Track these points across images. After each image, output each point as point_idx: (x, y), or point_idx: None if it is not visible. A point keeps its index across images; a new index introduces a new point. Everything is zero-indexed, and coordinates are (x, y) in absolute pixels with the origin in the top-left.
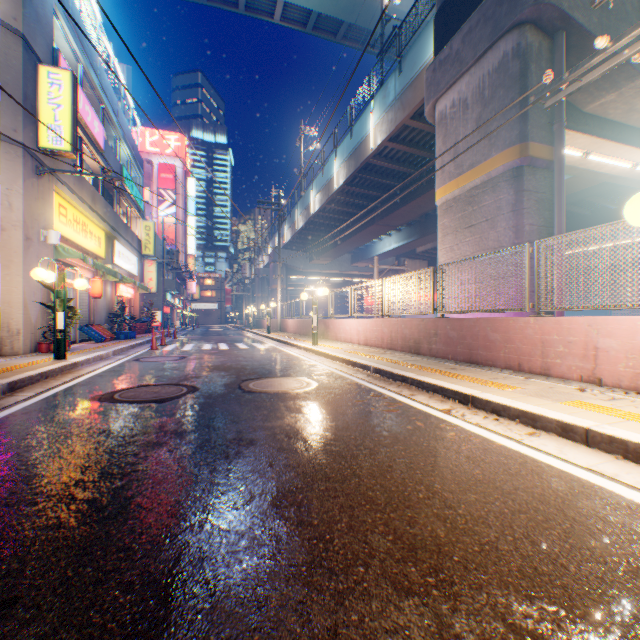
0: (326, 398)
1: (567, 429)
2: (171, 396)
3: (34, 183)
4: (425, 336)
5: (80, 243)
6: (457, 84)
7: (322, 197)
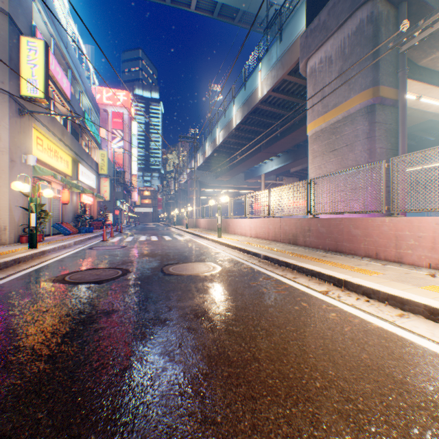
0: (228, 280)
1: (435, 313)
2: (108, 278)
3: (17, 121)
4: (301, 231)
5: (53, 165)
6: (324, 46)
7: (224, 133)
